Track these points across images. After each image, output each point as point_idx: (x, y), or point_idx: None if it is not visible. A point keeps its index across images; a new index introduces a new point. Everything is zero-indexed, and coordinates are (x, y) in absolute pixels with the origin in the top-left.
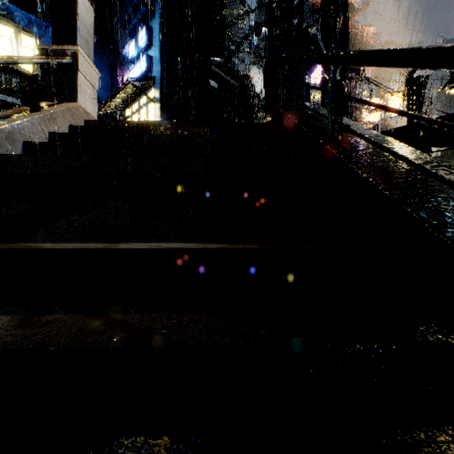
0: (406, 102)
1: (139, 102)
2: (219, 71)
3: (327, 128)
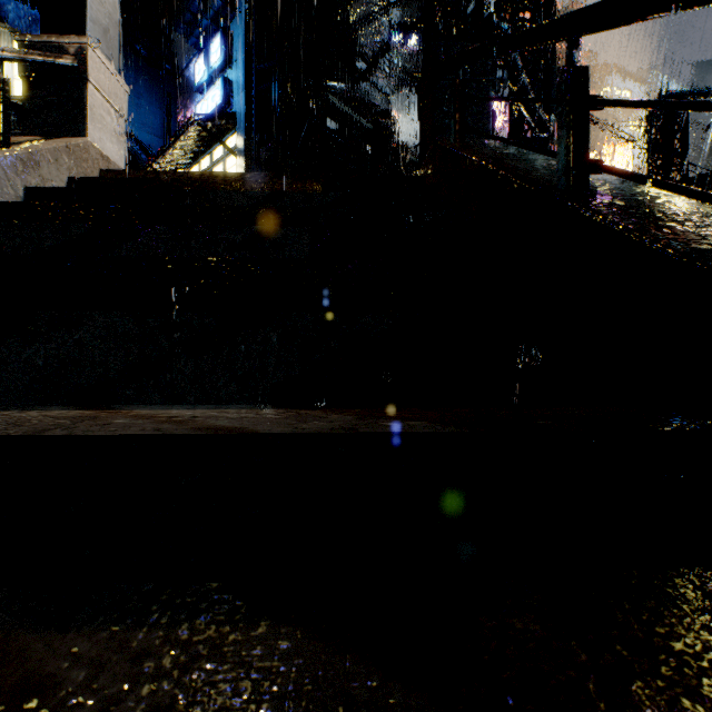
0: (635, 160)
1: (211, 155)
2: (341, 103)
3: (548, 173)
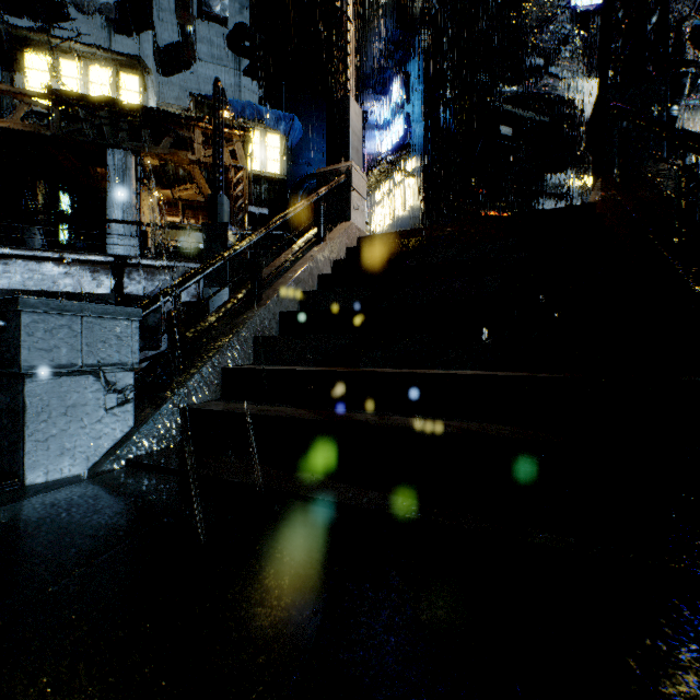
0: None
1: (393, 180)
2: (515, 108)
3: None
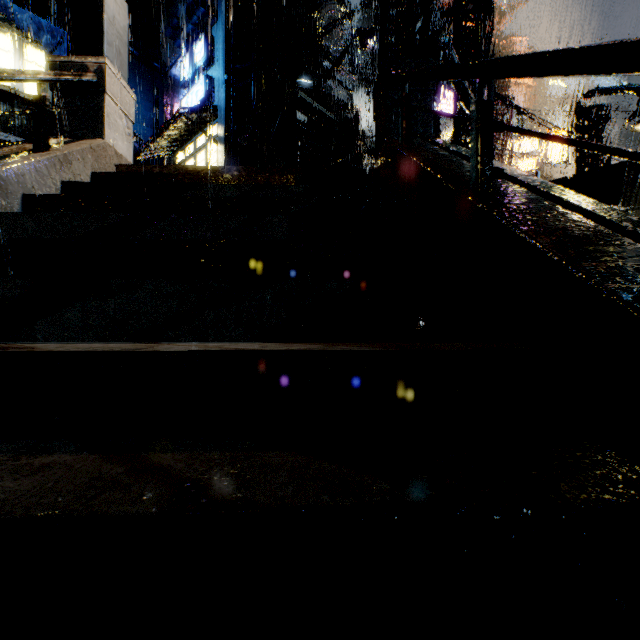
0: None
1: (195, 143)
2: (309, 98)
3: (468, 174)
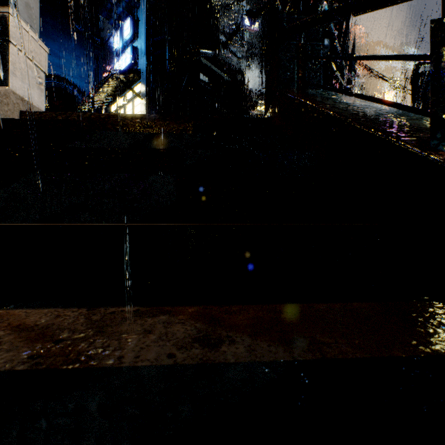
0: None
1: (125, 97)
2: (209, 63)
3: (402, 125)
